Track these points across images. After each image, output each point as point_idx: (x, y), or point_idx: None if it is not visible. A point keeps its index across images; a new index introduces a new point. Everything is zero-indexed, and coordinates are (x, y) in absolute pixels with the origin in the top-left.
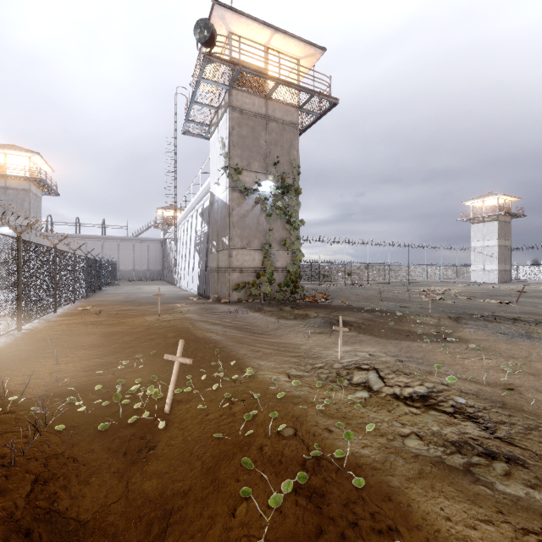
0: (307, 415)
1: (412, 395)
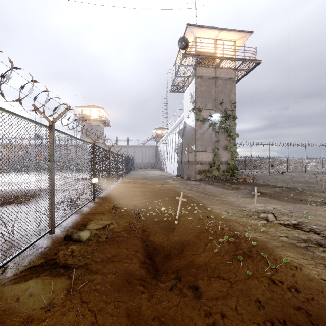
0: (235, 225)
1: (288, 223)
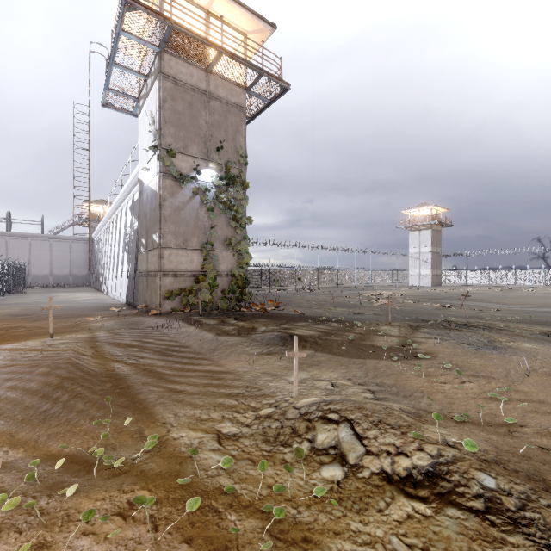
0: (241, 547)
1: (410, 472)
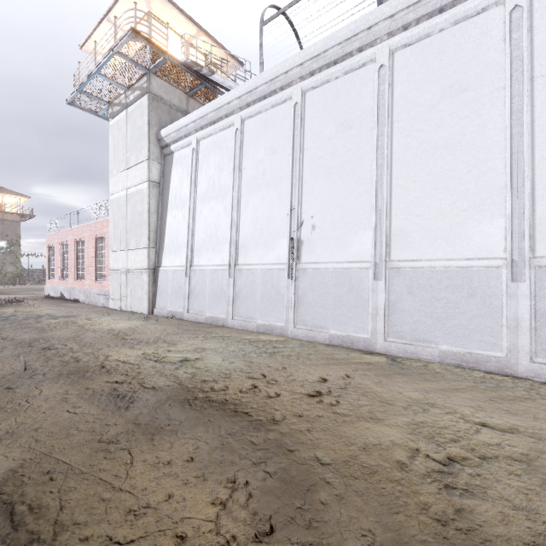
0: None
1: None
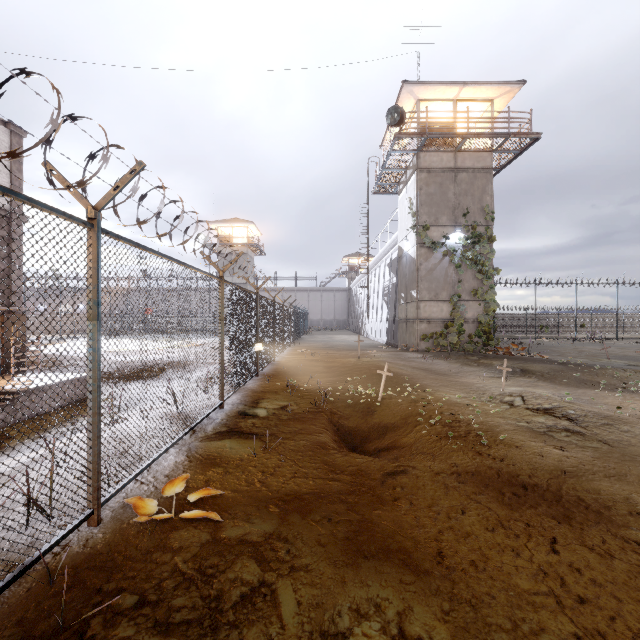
0: (461, 409)
1: (539, 407)
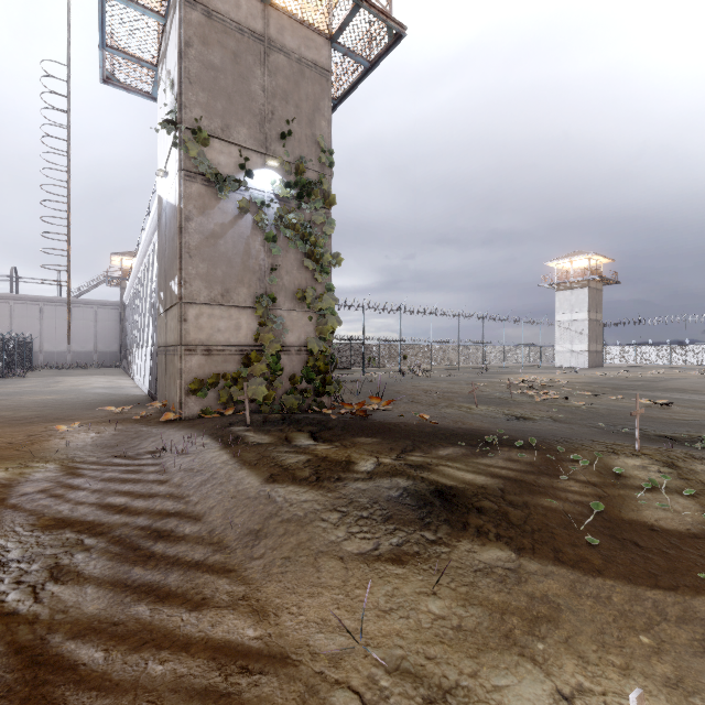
0: None
1: None
